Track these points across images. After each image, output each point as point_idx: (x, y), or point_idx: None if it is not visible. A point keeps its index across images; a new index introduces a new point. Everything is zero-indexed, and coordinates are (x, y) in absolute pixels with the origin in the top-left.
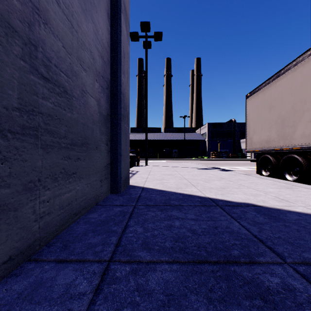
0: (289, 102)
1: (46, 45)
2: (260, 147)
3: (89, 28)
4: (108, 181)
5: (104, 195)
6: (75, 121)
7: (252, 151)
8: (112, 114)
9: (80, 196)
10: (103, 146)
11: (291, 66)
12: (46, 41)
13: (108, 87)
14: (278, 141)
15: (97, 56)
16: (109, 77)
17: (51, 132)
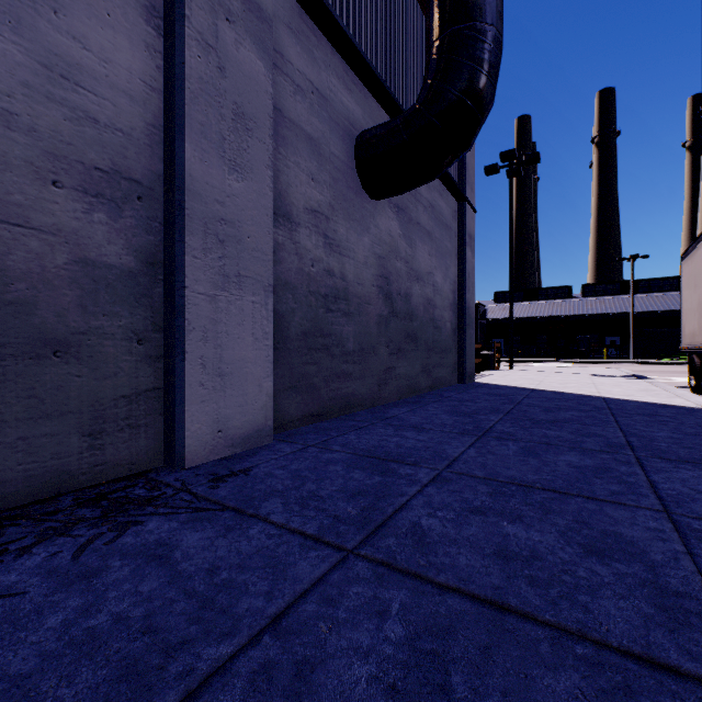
0: None
1: (436, 316)
2: (688, 343)
3: (447, 285)
4: (456, 374)
5: (454, 382)
6: (442, 340)
7: (683, 348)
8: (459, 325)
9: (444, 377)
10: (454, 350)
11: None
12: (436, 314)
13: (456, 307)
14: (698, 336)
15: (451, 294)
16: (457, 298)
17: (436, 348)
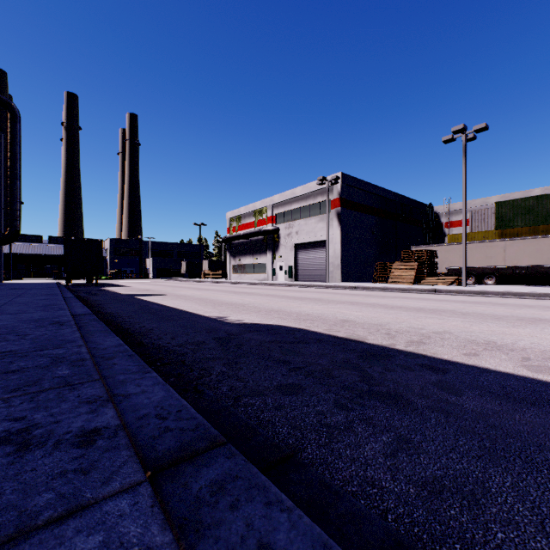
0: None
1: None
2: None
3: None
4: None
5: None
6: None
7: None
8: (0, 267)
9: None
10: None
11: None
12: None
13: None
14: None
15: None
16: None
17: None
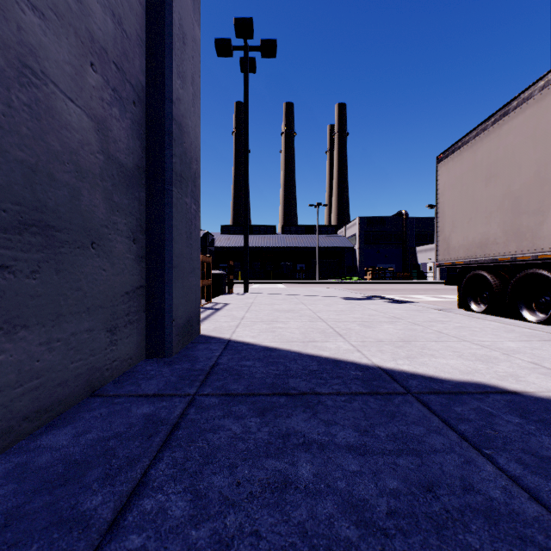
0: (531, 163)
1: None
2: (466, 256)
3: None
4: (139, 329)
5: (123, 364)
6: None
7: (450, 264)
8: (150, 168)
9: (11, 382)
10: (121, 242)
11: (535, 90)
12: None
13: (138, 102)
14: (505, 243)
15: (97, 3)
16: (143, 78)
17: None
